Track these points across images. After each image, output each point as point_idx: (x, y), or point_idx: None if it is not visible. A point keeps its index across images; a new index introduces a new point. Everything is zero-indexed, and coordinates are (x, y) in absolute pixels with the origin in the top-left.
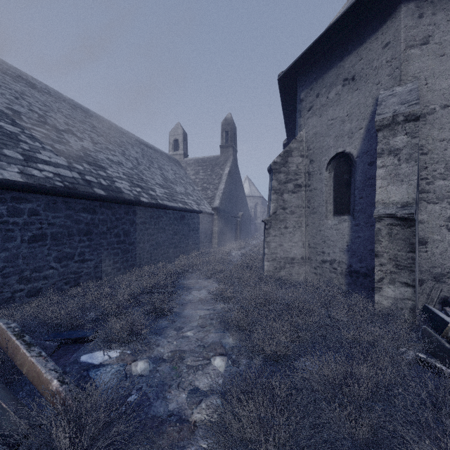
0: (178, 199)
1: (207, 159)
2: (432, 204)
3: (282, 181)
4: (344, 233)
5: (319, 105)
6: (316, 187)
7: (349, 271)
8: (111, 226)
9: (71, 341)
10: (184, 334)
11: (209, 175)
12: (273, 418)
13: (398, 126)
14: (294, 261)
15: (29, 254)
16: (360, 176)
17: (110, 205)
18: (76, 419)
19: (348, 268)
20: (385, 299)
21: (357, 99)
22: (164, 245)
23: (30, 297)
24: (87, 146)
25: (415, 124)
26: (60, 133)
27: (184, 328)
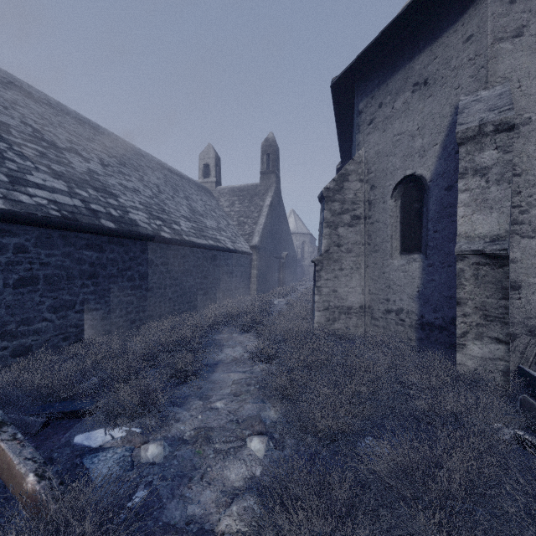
0: (208, 235)
1: (245, 188)
2: (526, 238)
3: (336, 212)
4: (414, 276)
5: (382, 117)
6: (379, 219)
7: (420, 323)
8: (123, 268)
9: (64, 415)
10: (212, 405)
11: (247, 207)
12: (332, 532)
13: (486, 138)
14: (351, 310)
15: (15, 303)
16: (434, 205)
17: (122, 241)
18: (52, 535)
19: (419, 320)
20: (470, 359)
21: (431, 108)
22: (190, 291)
23: (16, 357)
24: (95, 169)
25: (508, 136)
26: (61, 151)
27: (213, 397)
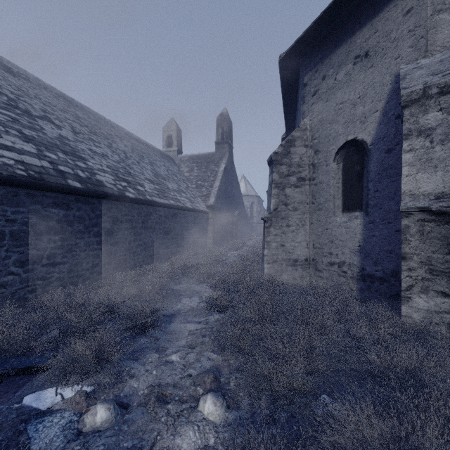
0: (169, 196)
1: (202, 156)
2: None
3: (284, 174)
4: (356, 232)
5: (326, 88)
6: (322, 180)
7: (361, 274)
8: (90, 224)
9: (18, 371)
10: (168, 358)
11: (204, 172)
12: None
13: (430, 100)
14: (297, 263)
15: None
16: (375, 166)
17: (89, 200)
18: None
19: (360, 272)
20: (416, 311)
21: (371, 78)
22: (153, 245)
23: None
24: (66, 135)
25: None
26: (34, 119)
27: (169, 349)
